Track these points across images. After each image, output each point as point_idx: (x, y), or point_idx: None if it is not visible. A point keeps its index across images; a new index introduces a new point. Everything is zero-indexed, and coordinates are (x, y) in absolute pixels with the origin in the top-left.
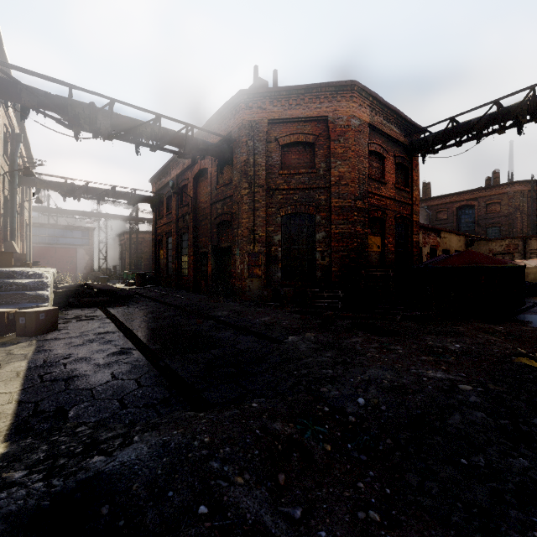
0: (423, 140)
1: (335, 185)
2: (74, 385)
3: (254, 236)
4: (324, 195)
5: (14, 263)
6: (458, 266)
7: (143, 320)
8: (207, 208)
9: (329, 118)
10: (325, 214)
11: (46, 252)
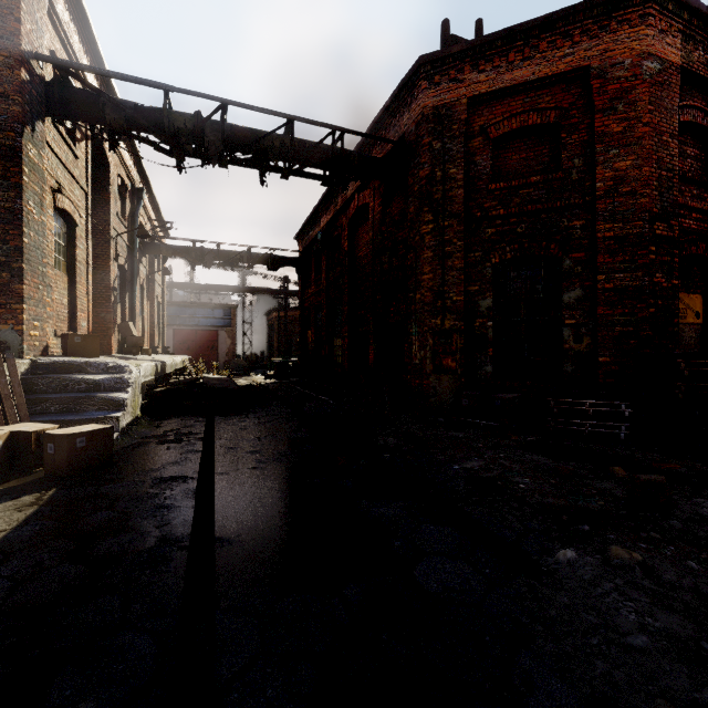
0: None
1: (604, 197)
2: None
3: (443, 302)
4: (580, 220)
5: (130, 349)
6: None
7: (252, 448)
8: (368, 265)
9: (591, 70)
10: (581, 254)
11: (186, 336)
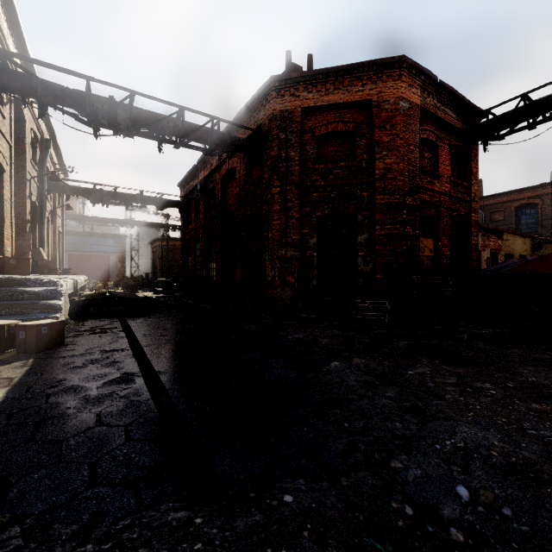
0: (485, 124)
1: (380, 179)
2: (43, 433)
3: (286, 239)
4: (367, 192)
5: (41, 270)
6: (542, 272)
7: (161, 334)
8: (236, 211)
9: (373, 102)
10: (367, 213)
11: (81, 260)
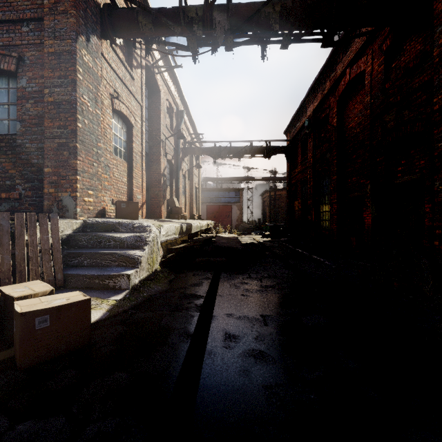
0: None
1: None
2: None
3: None
4: None
5: (174, 215)
6: None
7: (256, 341)
8: (361, 132)
9: None
10: None
11: (213, 209)
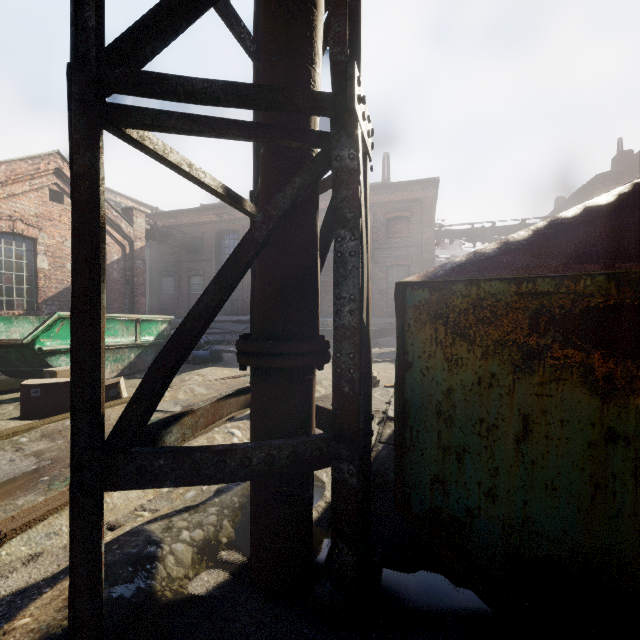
0: None
1: None
2: None
3: None
4: None
5: None
6: None
7: None
8: None
9: None
10: None
11: None
